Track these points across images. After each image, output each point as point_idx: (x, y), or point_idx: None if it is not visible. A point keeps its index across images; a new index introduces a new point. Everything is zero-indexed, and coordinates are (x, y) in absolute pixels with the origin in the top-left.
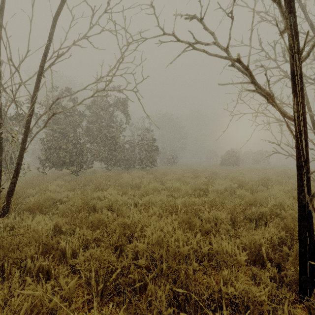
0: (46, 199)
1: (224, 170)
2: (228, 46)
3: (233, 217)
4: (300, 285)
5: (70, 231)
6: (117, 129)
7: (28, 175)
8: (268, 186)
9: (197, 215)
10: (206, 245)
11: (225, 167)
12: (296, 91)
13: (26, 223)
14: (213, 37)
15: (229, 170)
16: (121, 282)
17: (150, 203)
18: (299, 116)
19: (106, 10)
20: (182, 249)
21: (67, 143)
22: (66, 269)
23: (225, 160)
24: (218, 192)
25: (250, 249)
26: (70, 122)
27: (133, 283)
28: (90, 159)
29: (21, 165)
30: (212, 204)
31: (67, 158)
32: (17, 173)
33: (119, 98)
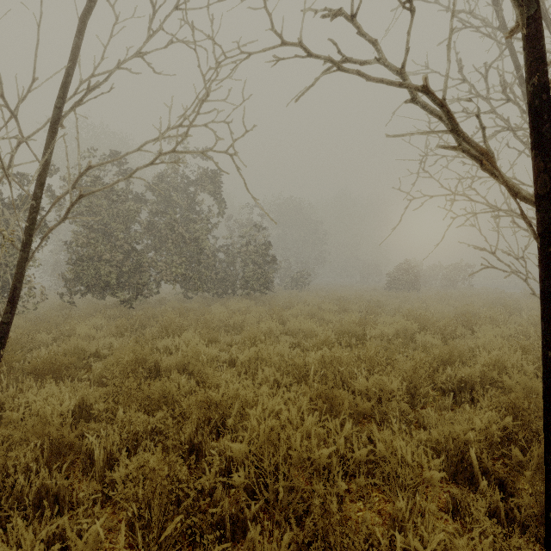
0: (67, 353)
1: (392, 297)
2: (404, 65)
3: (412, 386)
4: (549, 526)
5: (106, 414)
6: (203, 226)
7: (44, 308)
8: (473, 327)
9: (345, 383)
10: (364, 444)
11: (394, 293)
12: (540, 147)
13: (26, 398)
14: (376, 48)
15: (402, 298)
16: (195, 522)
17: (260, 359)
18: (545, 196)
19: (177, 5)
20: (316, 455)
21: (112, 250)
22: (93, 492)
23: (395, 281)
24: (383, 339)
25: (447, 451)
26: (119, 213)
27: (220, 521)
28: (154, 279)
29: (30, 290)
30: (373, 363)
31: (112, 276)
32: (14, 304)
33: (207, 170)
